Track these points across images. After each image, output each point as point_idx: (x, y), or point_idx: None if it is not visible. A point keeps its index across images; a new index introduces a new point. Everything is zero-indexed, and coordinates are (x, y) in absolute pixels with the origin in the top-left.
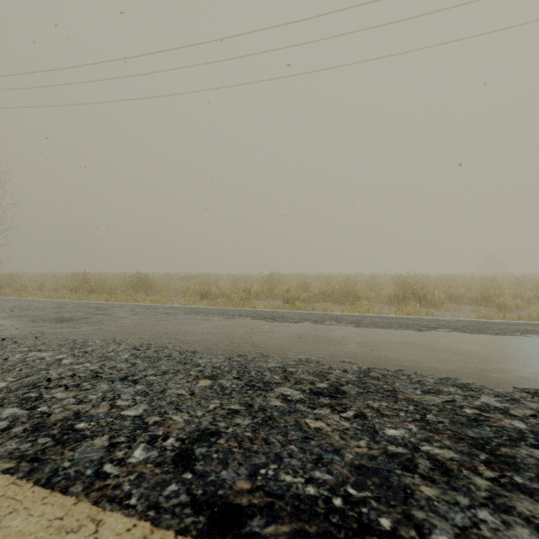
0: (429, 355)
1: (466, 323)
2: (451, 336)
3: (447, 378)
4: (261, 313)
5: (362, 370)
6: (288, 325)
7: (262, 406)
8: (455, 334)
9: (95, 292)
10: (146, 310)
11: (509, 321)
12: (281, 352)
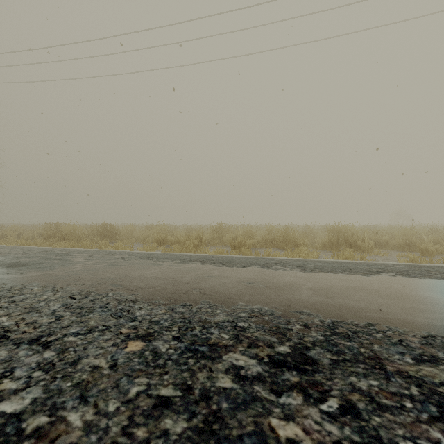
0: (392, 304)
1: (405, 267)
2: (400, 280)
3: (432, 336)
4: (211, 258)
5: (326, 324)
6: (236, 269)
7: (205, 389)
8: (402, 279)
9: (66, 240)
10: (104, 255)
11: (441, 265)
12: (230, 300)
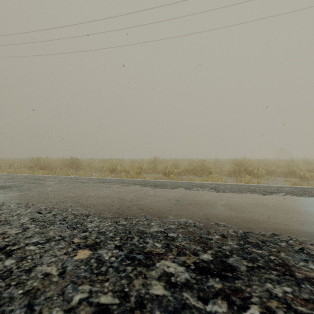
0: (288, 217)
1: (291, 189)
2: (290, 199)
3: None
4: (148, 182)
5: (239, 234)
6: (167, 190)
7: (140, 296)
8: (291, 197)
9: (44, 169)
10: (69, 180)
11: None
12: (162, 215)
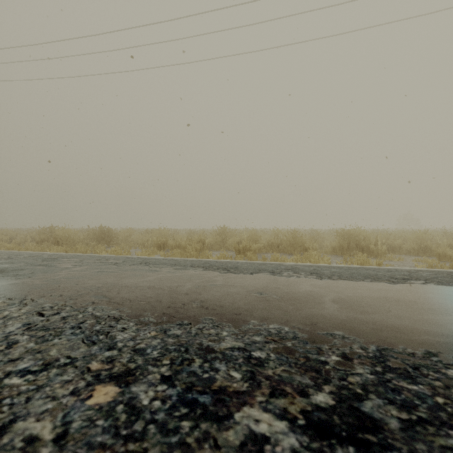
0: (443, 322)
1: (431, 274)
2: (436, 290)
3: None
4: (214, 263)
5: (371, 353)
6: (243, 277)
7: None
8: (437, 287)
9: (60, 244)
10: (96, 260)
11: None
12: (239, 317)
